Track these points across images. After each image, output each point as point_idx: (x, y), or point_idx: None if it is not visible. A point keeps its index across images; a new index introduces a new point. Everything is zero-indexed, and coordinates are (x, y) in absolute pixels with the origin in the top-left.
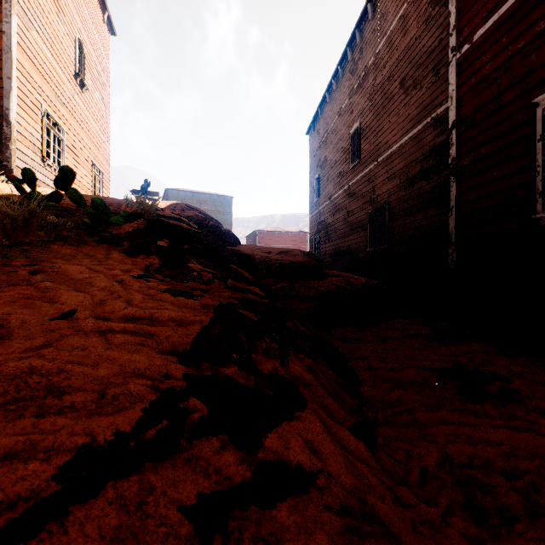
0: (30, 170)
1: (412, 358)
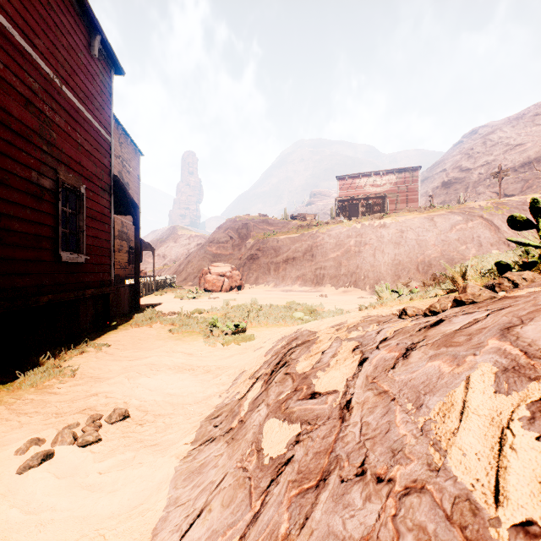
0: None
1: (29, 512)
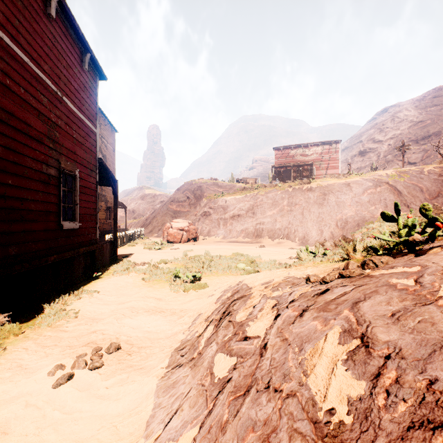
0: (424, 205)
1: (65, 413)
